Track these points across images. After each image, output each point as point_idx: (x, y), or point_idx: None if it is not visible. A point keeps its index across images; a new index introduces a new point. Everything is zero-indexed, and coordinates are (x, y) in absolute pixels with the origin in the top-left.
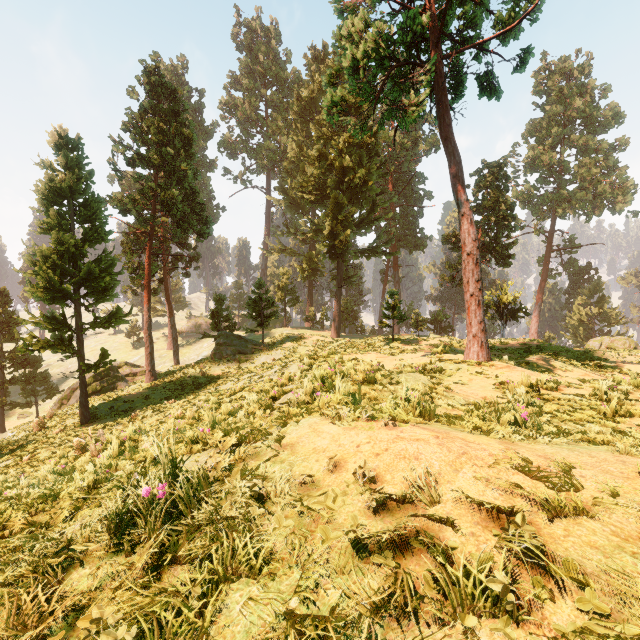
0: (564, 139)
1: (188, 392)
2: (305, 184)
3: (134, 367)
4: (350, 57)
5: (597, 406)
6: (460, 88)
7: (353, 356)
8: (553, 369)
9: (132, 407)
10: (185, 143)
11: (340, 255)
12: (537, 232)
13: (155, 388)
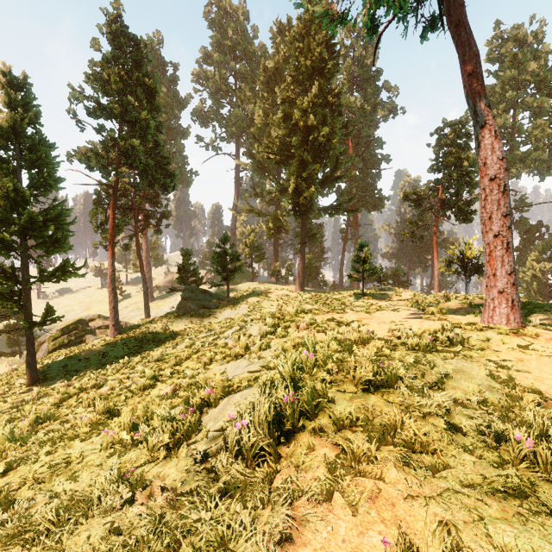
0: (517, 103)
1: (146, 350)
2: (271, 145)
3: (107, 320)
4: None
5: None
6: None
7: (327, 316)
8: None
9: (86, 366)
10: (148, 95)
11: (304, 212)
12: None
13: (114, 344)
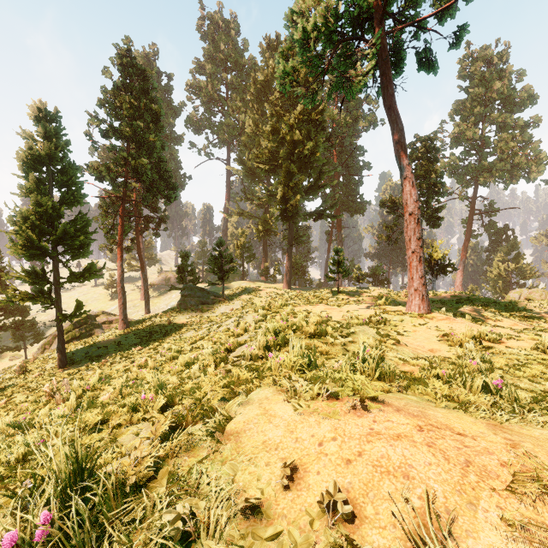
0: (485, 117)
1: (155, 339)
2: (260, 155)
3: (110, 315)
4: (301, 29)
5: (545, 360)
6: (400, 65)
7: (303, 308)
8: (485, 319)
9: (105, 352)
10: (154, 118)
11: (291, 217)
12: (462, 198)
13: (126, 335)
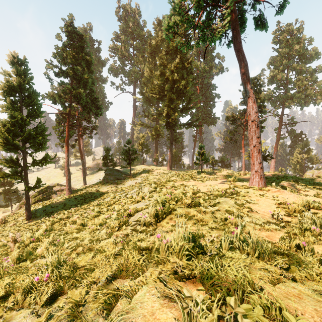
0: (288, 66)
1: (87, 201)
2: (153, 89)
3: (62, 186)
4: None
5: None
6: (243, 26)
7: (181, 183)
8: (298, 190)
9: (56, 210)
10: (87, 64)
11: (172, 126)
12: (275, 115)
13: (70, 199)
